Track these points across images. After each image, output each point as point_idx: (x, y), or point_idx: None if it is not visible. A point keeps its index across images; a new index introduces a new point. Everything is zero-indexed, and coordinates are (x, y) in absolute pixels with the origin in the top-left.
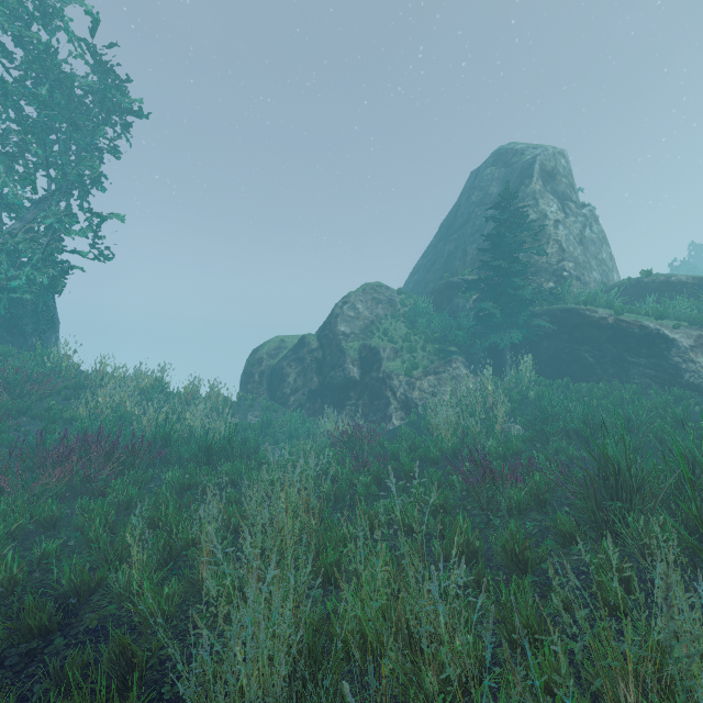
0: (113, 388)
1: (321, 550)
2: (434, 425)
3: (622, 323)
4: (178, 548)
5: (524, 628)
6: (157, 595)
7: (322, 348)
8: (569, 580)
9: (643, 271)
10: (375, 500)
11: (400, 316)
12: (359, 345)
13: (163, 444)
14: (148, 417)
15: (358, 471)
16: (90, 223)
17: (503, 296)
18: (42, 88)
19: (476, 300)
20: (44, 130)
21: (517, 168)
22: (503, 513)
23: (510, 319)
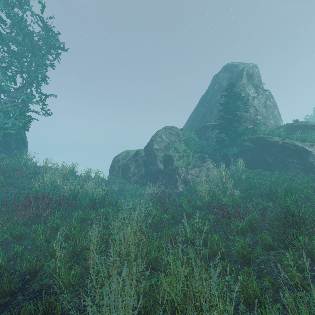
0: (51, 173)
1: (148, 252)
2: (198, 191)
3: (285, 143)
4: (79, 250)
5: (253, 296)
6: (68, 275)
7: (146, 155)
8: (271, 268)
9: (294, 120)
10: (172, 226)
11: (182, 141)
12: (163, 154)
13: (73, 199)
14: (67, 187)
15: (164, 212)
16: (41, 98)
17: (229, 131)
18: (19, 37)
19: (216, 133)
20: (20, 56)
21: (235, 73)
22: (234, 233)
23: (233, 142)
